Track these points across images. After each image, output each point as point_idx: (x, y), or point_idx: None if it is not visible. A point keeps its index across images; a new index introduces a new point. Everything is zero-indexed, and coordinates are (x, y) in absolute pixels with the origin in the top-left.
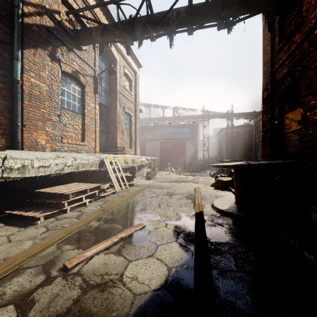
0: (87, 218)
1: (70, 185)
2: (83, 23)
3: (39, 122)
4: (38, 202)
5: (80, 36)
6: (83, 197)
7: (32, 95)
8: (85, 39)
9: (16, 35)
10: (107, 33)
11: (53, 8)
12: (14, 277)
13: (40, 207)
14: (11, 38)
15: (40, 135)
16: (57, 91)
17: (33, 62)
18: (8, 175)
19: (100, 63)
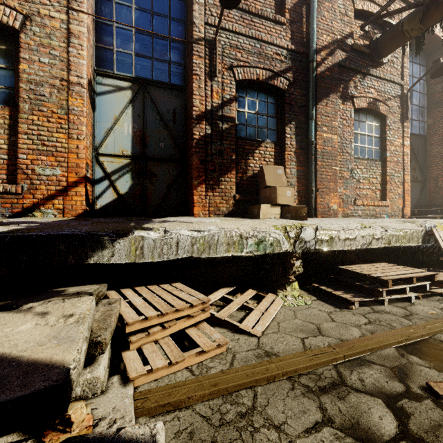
0: (429, 325)
1: (379, 267)
2: (386, 23)
3: (331, 182)
4: (344, 282)
5: (381, 46)
6: (407, 289)
7: (324, 153)
8: (388, 46)
9: (310, 93)
10: (434, 10)
11: (344, 34)
12: (362, 365)
13: (347, 288)
14: (306, 99)
15: (331, 199)
16: (349, 138)
17: (325, 113)
18: (319, 247)
19: (410, 68)
